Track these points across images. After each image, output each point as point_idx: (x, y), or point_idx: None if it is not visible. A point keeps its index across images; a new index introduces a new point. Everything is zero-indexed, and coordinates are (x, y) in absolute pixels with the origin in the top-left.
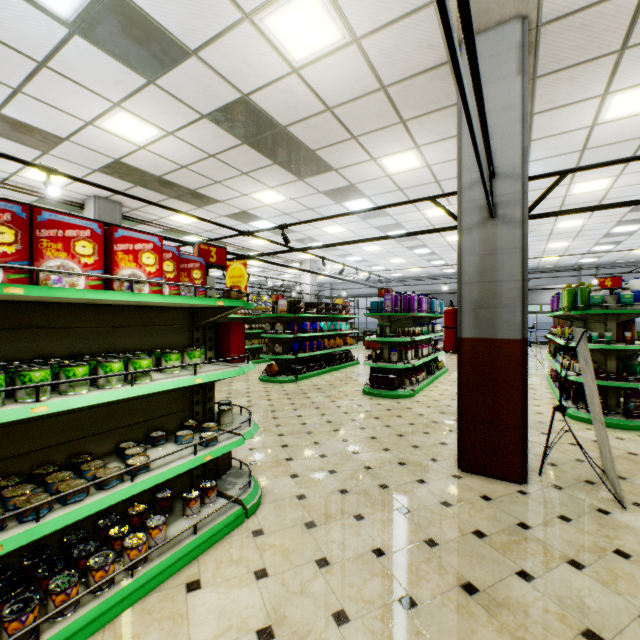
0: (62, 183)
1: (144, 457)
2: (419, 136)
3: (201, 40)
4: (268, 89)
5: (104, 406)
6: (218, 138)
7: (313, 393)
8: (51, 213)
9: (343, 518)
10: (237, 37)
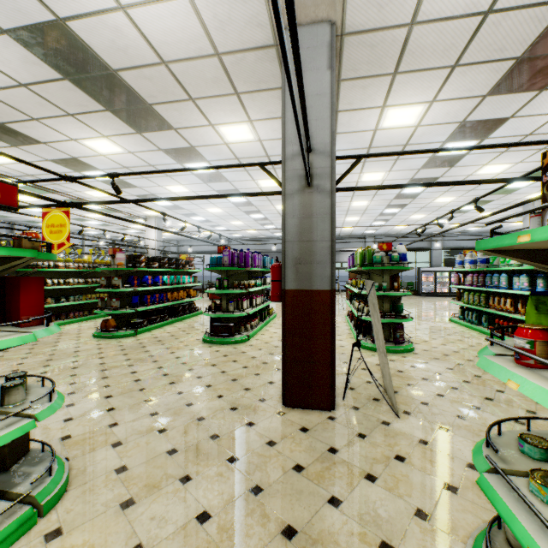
0: None
1: None
2: (252, 111)
3: None
4: (90, 20)
5: None
6: (29, 64)
7: (153, 346)
8: None
9: (168, 485)
10: None
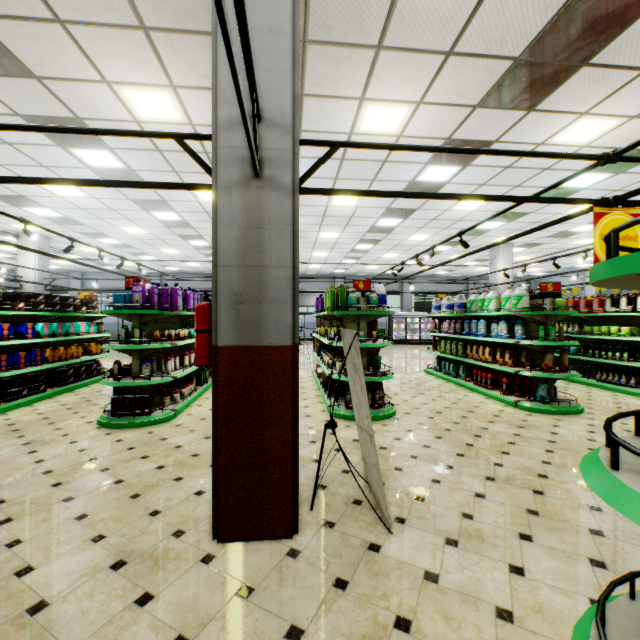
0: None
1: None
2: (174, 68)
3: None
4: None
5: None
6: None
7: None
8: None
9: None
10: None
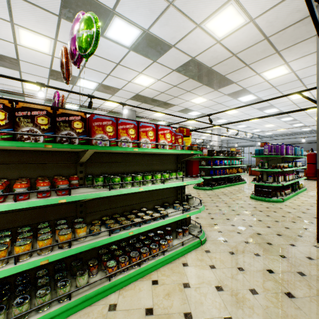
0: (116, 105)
1: (165, 211)
2: (288, 57)
3: (177, 40)
4: (204, 53)
5: (149, 191)
6: (178, 78)
7: (222, 196)
8: (142, 123)
9: (248, 253)
10: (192, 35)
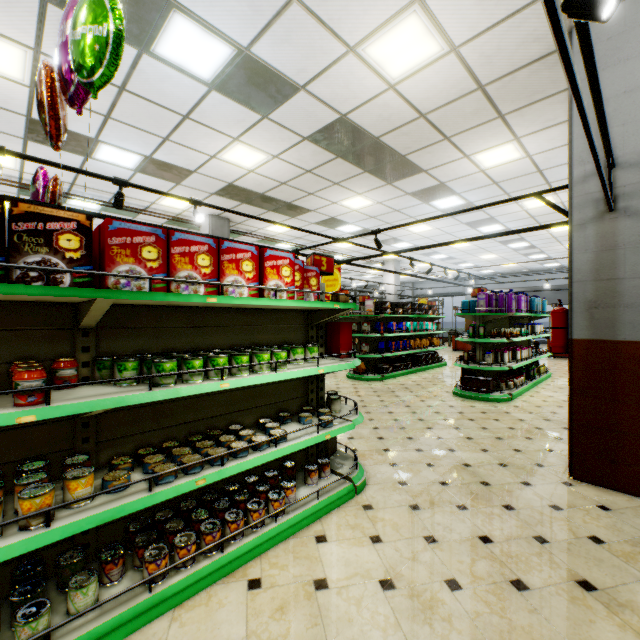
0: (186, 207)
1: (281, 430)
2: (519, 128)
3: (309, 76)
4: (364, 107)
5: (248, 388)
6: (315, 155)
7: (401, 392)
8: (229, 242)
9: (446, 506)
10: (341, 68)
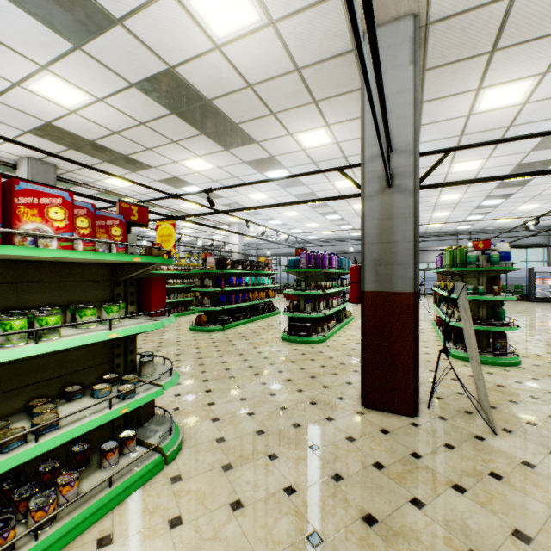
0: None
1: (53, 415)
2: (329, 116)
3: (125, 9)
4: (193, 63)
5: (12, 363)
6: (147, 107)
7: (238, 340)
8: None
9: (258, 458)
10: (161, 9)
